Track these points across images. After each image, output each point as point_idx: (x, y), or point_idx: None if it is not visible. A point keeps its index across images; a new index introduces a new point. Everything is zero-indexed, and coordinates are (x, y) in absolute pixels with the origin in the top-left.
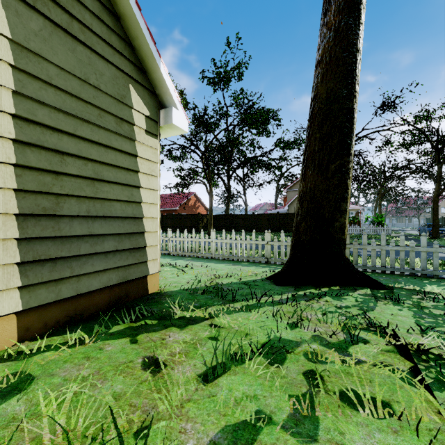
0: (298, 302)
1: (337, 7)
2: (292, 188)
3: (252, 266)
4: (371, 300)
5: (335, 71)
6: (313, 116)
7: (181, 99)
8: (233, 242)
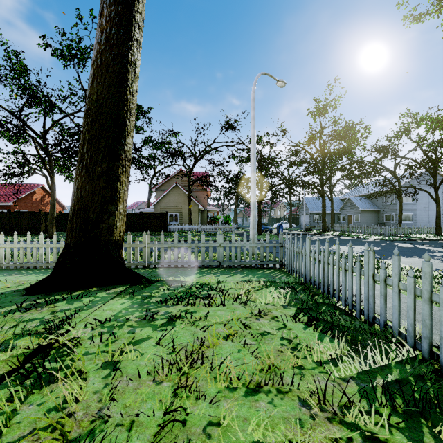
0: (10, 314)
1: (109, 14)
2: (160, 188)
3: (39, 274)
4: (108, 298)
5: (105, 75)
6: (86, 115)
7: (16, 63)
8: (29, 246)
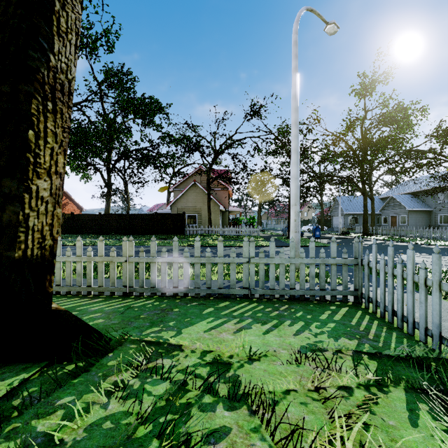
0: None
1: None
2: (179, 187)
3: None
4: None
5: None
6: None
7: None
8: None
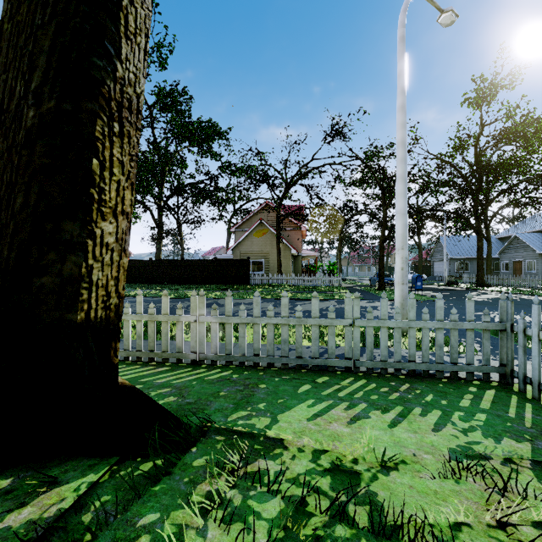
0: None
1: None
2: (241, 227)
3: None
4: None
5: None
6: None
7: None
8: None
